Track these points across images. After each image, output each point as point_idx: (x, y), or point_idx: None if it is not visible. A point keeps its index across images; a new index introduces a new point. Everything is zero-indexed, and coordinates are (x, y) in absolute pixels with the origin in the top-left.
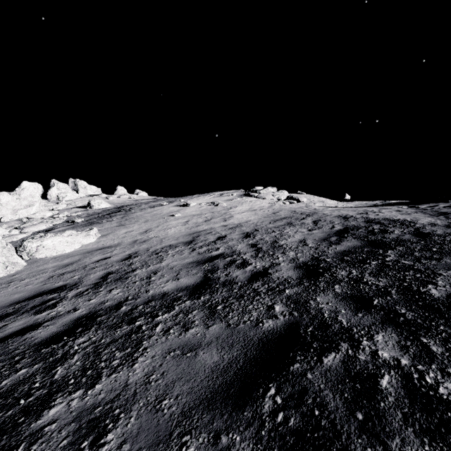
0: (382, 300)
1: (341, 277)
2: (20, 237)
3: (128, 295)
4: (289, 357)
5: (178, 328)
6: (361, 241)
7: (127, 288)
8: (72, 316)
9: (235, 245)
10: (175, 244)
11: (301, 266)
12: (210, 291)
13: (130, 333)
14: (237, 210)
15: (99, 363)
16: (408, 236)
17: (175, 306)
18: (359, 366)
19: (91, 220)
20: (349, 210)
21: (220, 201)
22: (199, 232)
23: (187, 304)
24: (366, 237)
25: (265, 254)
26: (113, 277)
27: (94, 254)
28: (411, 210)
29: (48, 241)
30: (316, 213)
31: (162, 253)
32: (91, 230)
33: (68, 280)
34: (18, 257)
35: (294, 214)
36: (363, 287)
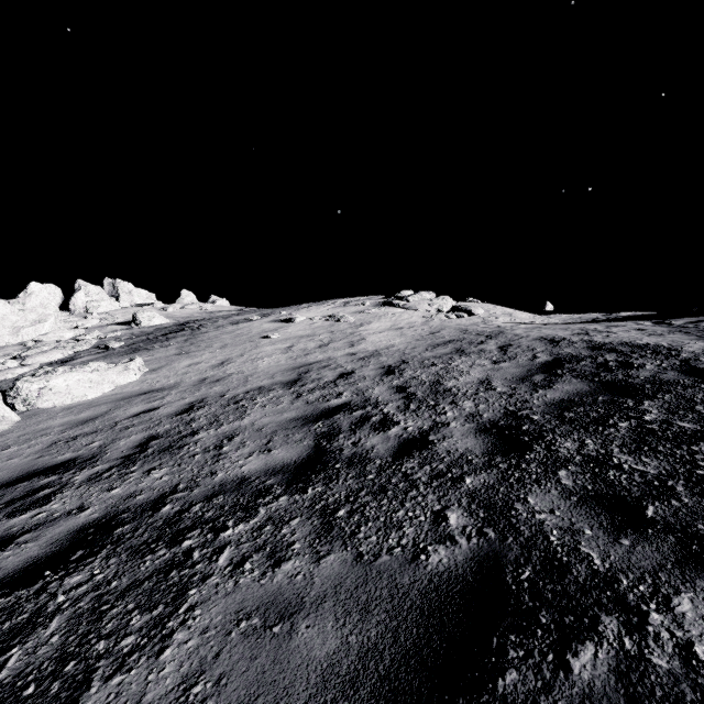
0: (663, 508)
1: (567, 453)
2: (18, 373)
3: (179, 481)
4: (491, 650)
5: (261, 560)
6: (589, 382)
7: (179, 467)
8: (74, 522)
9: (368, 388)
10: (269, 386)
11: (487, 429)
12: (325, 476)
13: (168, 567)
14: (372, 328)
15: (94, 641)
16: (672, 374)
17: (259, 508)
18: (660, 688)
19: (135, 344)
20: (557, 328)
21: (344, 313)
22: (310, 364)
23: (281, 504)
24: (595, 375)
25: (421, 404)
26: (157, 446)
27: (132, 403)
28: (660, 328)
29: (59, 380)
30: (503, 334)
31: (245, 401)
32: (133, 361)
33: (82, 449)
34: (6, 407)
35: (465, 335)
36: (616, 476)
